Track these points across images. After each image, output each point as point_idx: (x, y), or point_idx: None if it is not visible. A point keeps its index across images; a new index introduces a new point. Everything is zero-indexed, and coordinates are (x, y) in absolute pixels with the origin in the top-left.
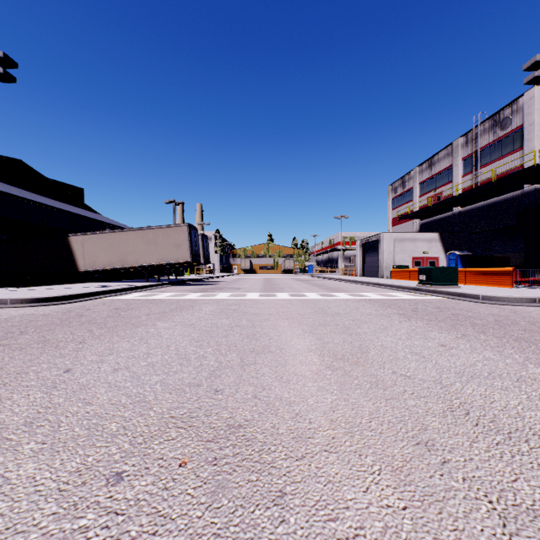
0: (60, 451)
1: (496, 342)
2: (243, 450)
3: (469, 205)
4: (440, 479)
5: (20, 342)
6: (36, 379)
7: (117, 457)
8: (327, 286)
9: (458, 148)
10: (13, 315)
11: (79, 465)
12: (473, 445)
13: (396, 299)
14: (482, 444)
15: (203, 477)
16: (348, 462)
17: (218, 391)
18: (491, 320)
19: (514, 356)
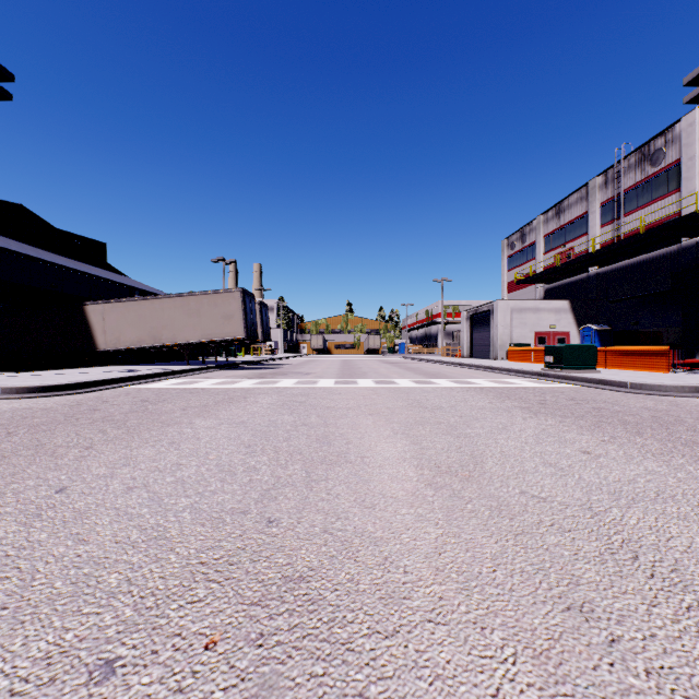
0: (25, 622)
1: (659, 448)
2: (304, 621)
3: (609, 264)
4: (611, 672)
5: (4, 448)
6: (14, 502)
7: (111, 633)
8: (424, 370)
9: (595, 190)
10: (2, 410)
11: (51, 646)
12: (653, 612)
13: (517, 387)
14: (665, 609)
15: (241, 668)
16: (466, 642)
17: (272, 521)
18: (647, 416)
19: (687, 468)
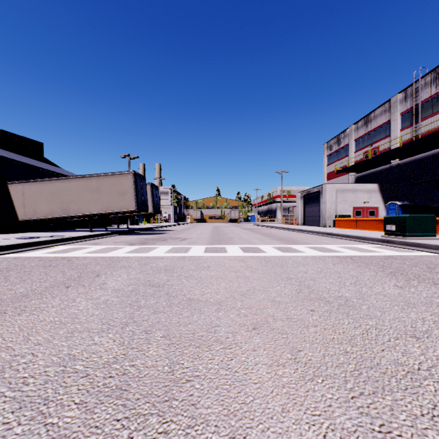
0: None
1: None
2: None
3: (409, 157)
4: None
5: None
6: None
7: None
8: (277, 236)
9: (396, 103)
10: None
11: None
12: None
13: (383, 256)
14: None
15: None
16: None
17: None
18: None
19: None
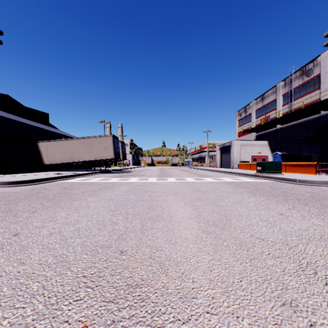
0: None
1: (317, 212)
2: (138, 312)
3: (286, 123)
4: None
5: None
6: None
7: (29, 320)
8: (199, 173)
9: (280, 88)
10: None
11: None
12: None
13: (244, 181)
14: None
15: None
16: (228, 326)
17: (122, 251)
18: (308, 196)
19: None
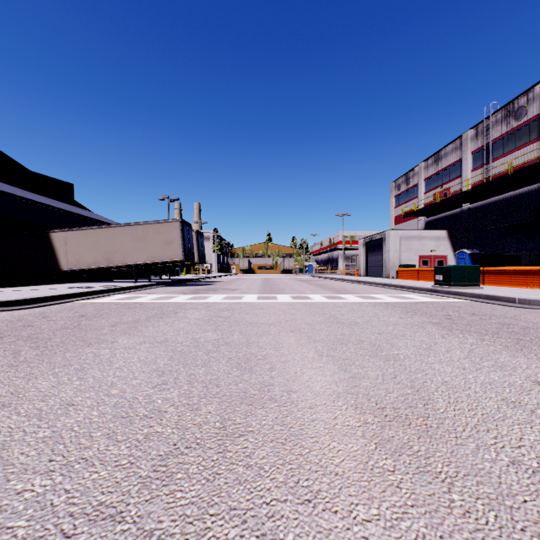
0: None
1: None
2: None
3: (479, 201)
4: None
5: None
6: None
7: None
8: (331, 287)
9: (467, 141)
10: None
11: None
12: None
13: (416, 302)
14: None
15: None
16: None
17: None
18: None
19: None
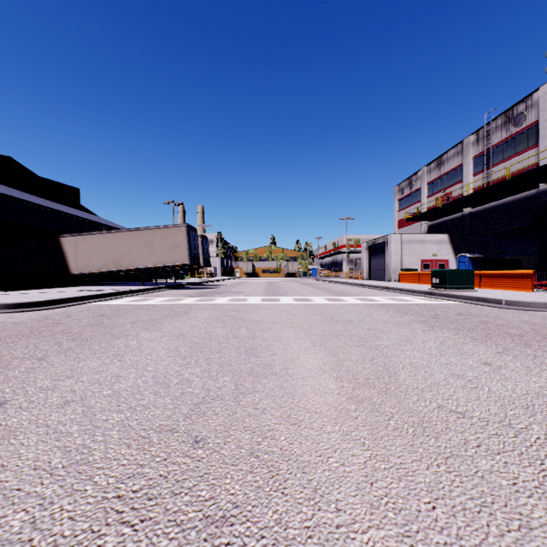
0: None
1: None
2: None
3: (480, 205)
4: None
5: None
6: None
7: None
8: (333, 290)
9: (468, 146)
10: None
11: None
12: None
13: (411, 304)
14: None
15: None
16: None
17: (198, 441)
18: (527, 329)
19: None
